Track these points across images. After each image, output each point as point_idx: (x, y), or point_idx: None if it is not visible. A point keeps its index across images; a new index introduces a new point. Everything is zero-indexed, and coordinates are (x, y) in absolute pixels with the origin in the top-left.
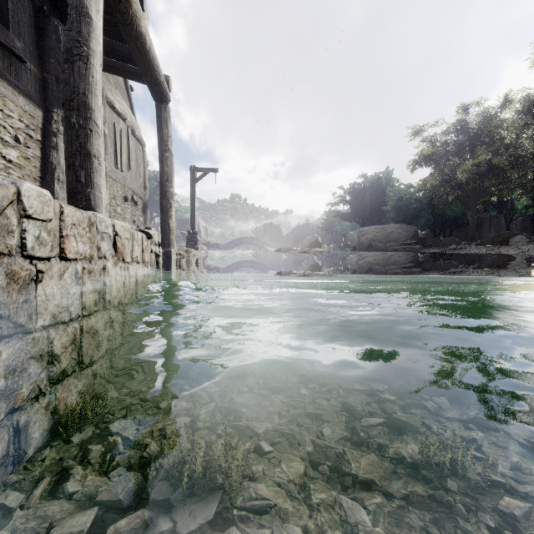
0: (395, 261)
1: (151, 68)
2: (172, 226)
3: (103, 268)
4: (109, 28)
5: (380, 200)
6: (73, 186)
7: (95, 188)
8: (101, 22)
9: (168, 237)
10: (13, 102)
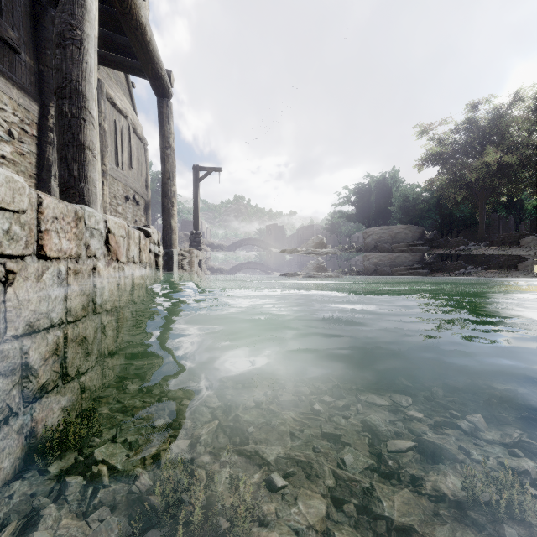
0: (402, 262)
1: (152, 61)
2: (174, 226)
3: (92, 268)
4: (108, 19)
5: (386, 201)
6: (65, 180)
7: (89, 182)
8: (96, 5)
9: (169, 237)
10: (7, 94)
